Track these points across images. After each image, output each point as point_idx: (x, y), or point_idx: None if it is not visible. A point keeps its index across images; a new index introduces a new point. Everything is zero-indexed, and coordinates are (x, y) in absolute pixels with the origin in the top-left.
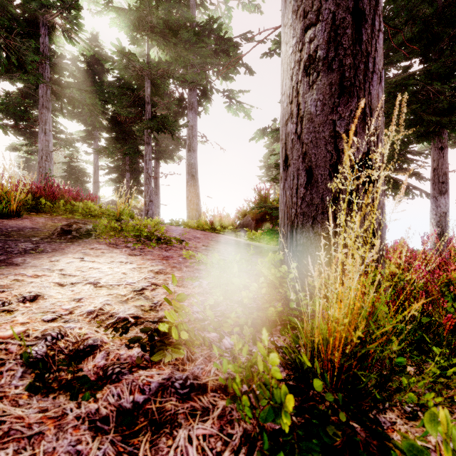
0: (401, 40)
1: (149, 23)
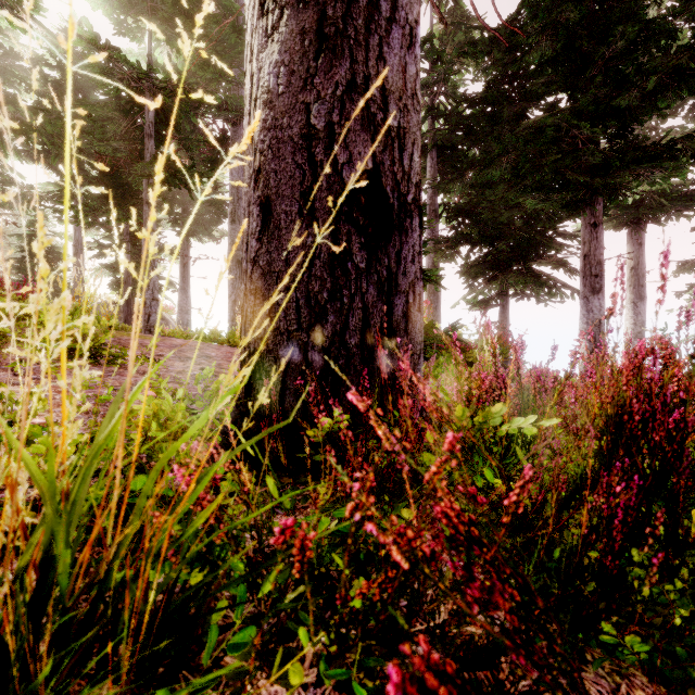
0: (538, 60)
1: (148, 2)
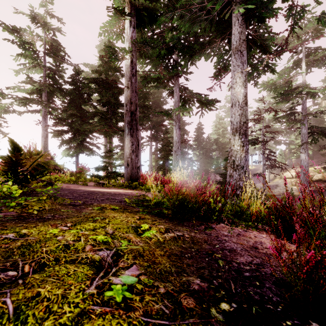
0: (103, 101)
1: None
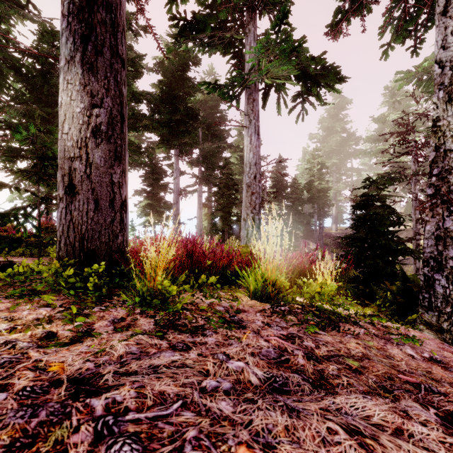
0: None
1: None
